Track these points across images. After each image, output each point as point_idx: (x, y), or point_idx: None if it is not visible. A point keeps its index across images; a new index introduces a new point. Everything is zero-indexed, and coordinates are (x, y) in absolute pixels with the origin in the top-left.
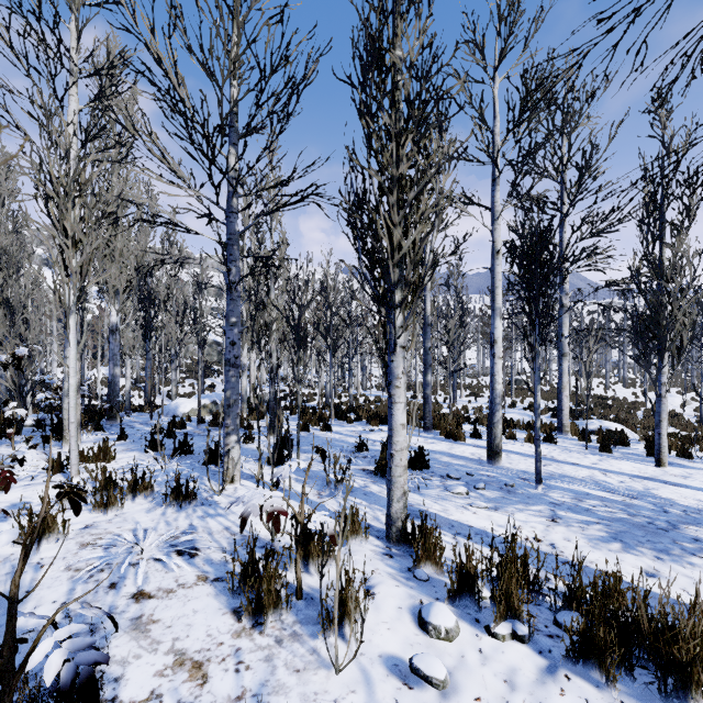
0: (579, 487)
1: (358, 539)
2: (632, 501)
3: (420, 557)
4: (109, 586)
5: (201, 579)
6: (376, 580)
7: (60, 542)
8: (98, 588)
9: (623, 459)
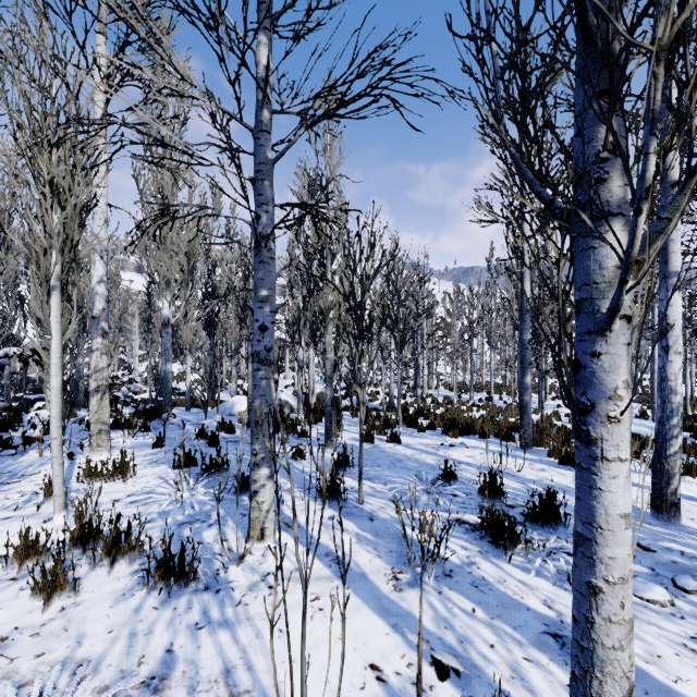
0: None
1: None
2: None
3: None
4: None
5: None
6: None
7: None
8: None
9: None
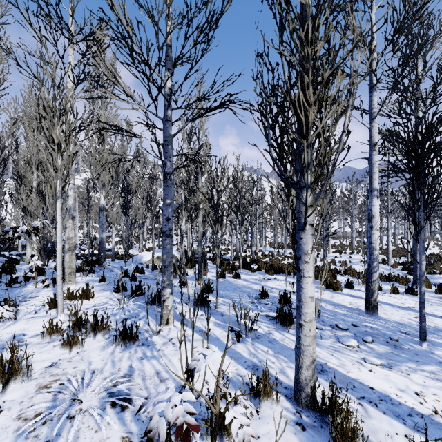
0: None
1: (269, 401)
2: None
3: (337, 441)
4: None
5: None
6: None
7: (25, 383)
8: None
9: None
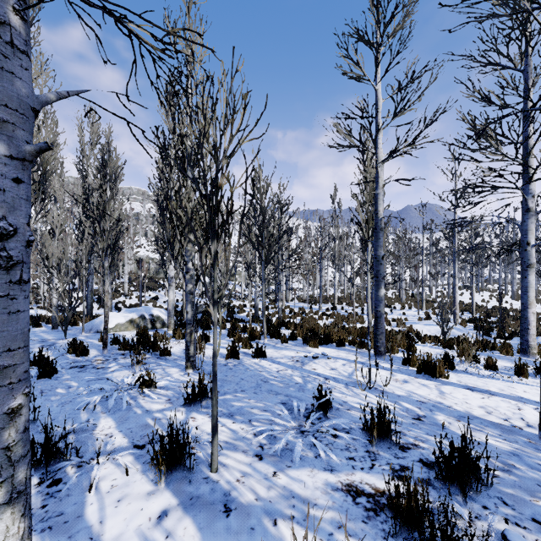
0: None
1: None
2: None
3: None
4: None
5: None
6: None
7: None
8: None
9: None
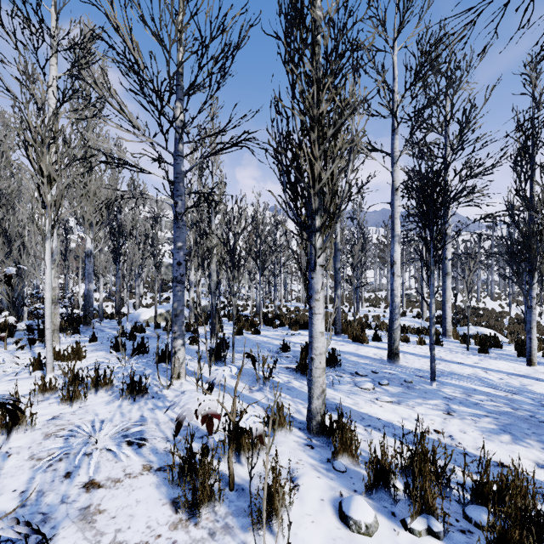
0: (467, 383)
1: (283, 431)
2: (513, 396)
3: (338, 449)
4: (64, 475)
5: (146, 468)
6: (299, 471)
7: (28, 432)
8: (54, 477)
9: (499, 359)
